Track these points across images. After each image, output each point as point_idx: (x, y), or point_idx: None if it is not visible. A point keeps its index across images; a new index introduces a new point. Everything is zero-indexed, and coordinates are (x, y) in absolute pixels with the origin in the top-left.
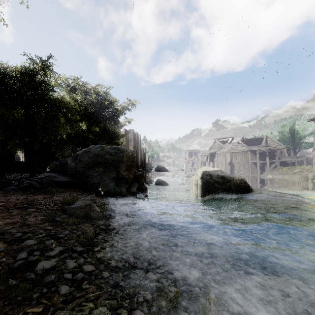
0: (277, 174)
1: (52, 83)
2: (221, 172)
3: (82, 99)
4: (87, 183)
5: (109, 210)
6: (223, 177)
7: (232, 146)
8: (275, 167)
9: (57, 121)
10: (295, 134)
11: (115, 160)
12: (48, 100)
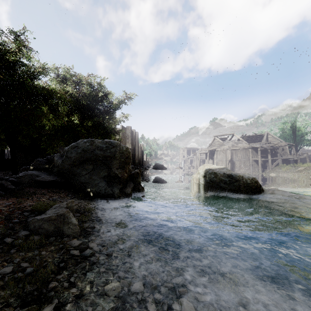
0: (280, 172)
1: (38, 71)
2: (226, 169)
3: (73, 91)
4: (75, 182)
5: (93, 220)
6: (231, 176)
7: (232, 143)
8: (277, 164)
9: (37, 110)
10: (296, 131)
11: (107, 156)
12: (27, 85)
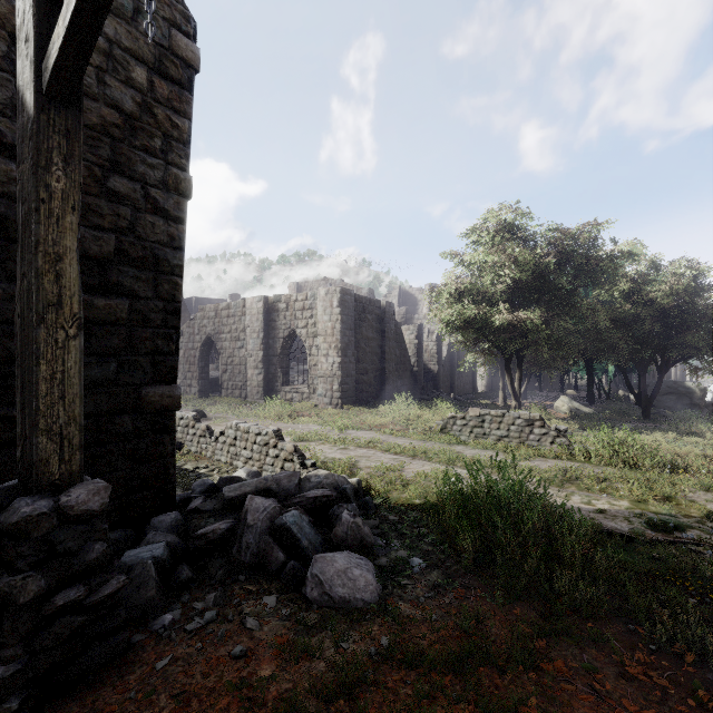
0: None
1: None
2: None
3: None
4: (659, 406)
5: None
6: None
7: None
8: None
9: None
10: None
11: (689, 392)
12: None
